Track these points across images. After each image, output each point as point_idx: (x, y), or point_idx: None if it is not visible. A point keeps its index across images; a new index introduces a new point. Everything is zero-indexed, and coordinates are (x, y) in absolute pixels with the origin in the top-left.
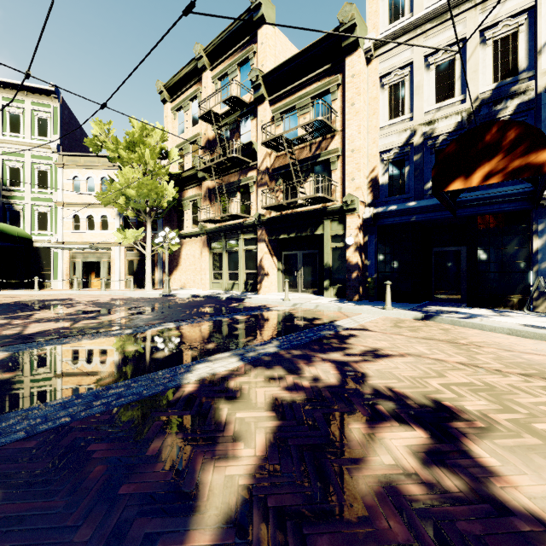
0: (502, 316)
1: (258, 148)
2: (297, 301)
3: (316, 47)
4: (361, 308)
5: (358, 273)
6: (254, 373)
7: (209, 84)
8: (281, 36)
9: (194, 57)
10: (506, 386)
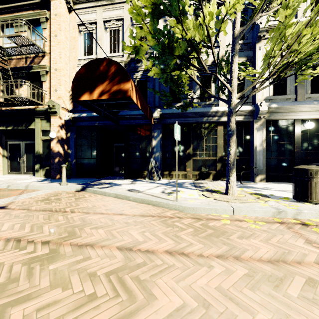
0: (130, 184)
1: None
2: None
3: None
4: (43, 185)
5: (60, 159)
6: None
7: None
8: None
9: None
10: None
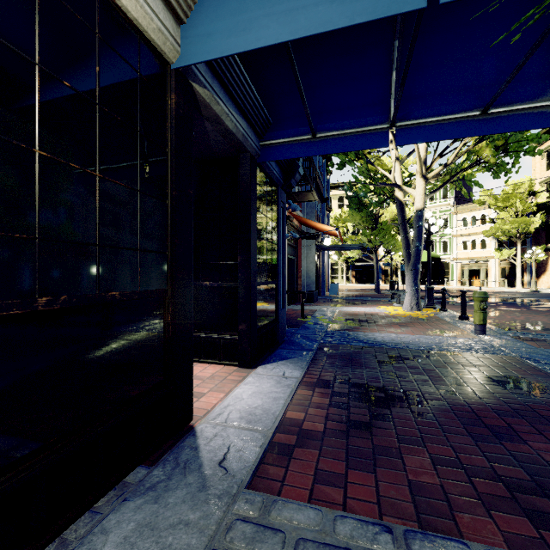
0: None
1: None
2: None
3: None
4: None
5: None
6: None
7: None
8: None
9: None
10: None
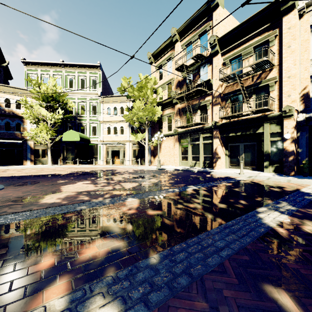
0: None
1: (213, 83)
2: (249, 174)
3: (258, 14)
4: (308, 181)
5: (294, 157)
6: (309, 223)
7: (179, 50)
8: (227, 13)
9: (171, 36)
10: None
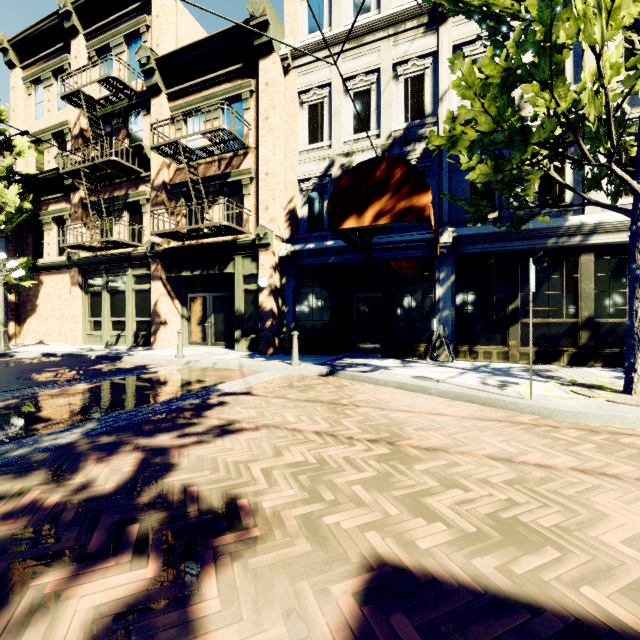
0: (404, 367)
1: (152, 155)
2: (194, 358)
3: (224, 38)
4: (265, 364)
5: (273, 321)
6: None
7: (83, 55)
8: (188, 15)
9: (58, 10)
10: (341, 460)
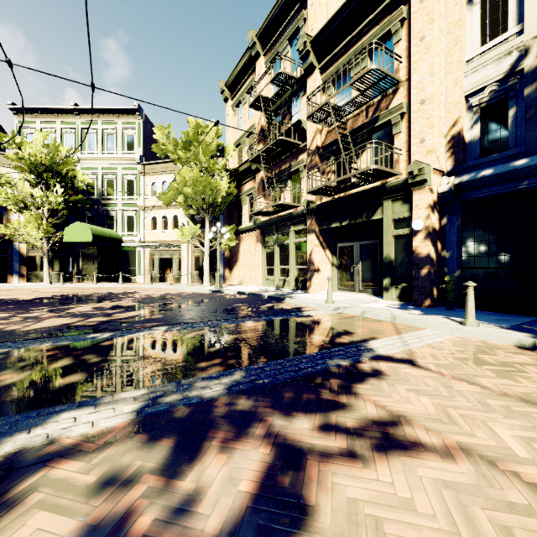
0: None
1: (307, 127)
2: (342, 304)
3: None
4: (424, 320)
5: (430, 269)
6: (110, 452)
7: (262, 71)
8: None
9: (248, 46)
10: None
